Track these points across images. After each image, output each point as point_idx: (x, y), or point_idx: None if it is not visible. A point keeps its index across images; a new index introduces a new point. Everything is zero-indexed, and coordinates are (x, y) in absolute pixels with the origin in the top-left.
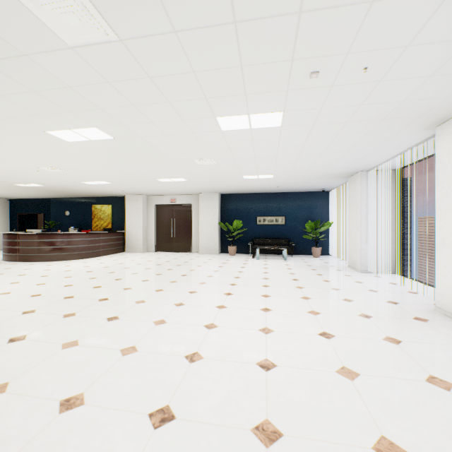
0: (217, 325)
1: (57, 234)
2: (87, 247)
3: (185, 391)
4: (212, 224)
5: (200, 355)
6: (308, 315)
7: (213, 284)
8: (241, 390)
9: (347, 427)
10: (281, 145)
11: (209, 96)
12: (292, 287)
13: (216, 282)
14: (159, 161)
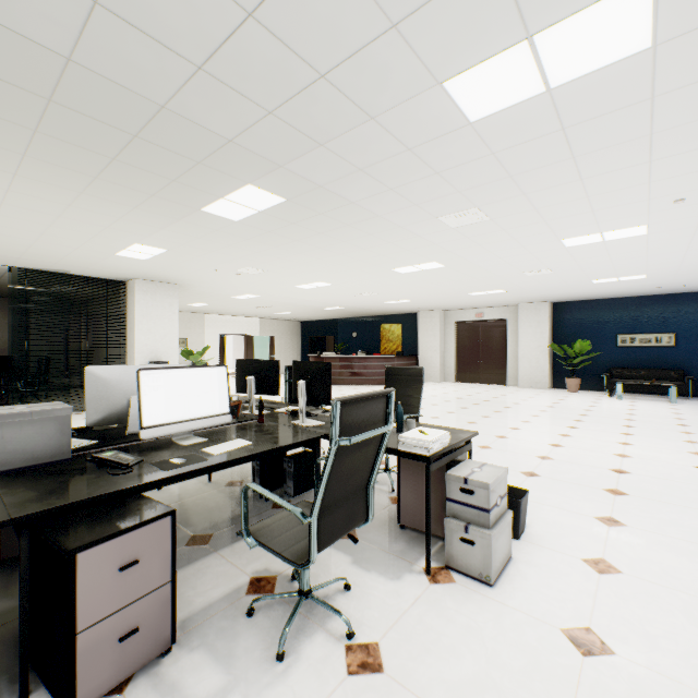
0: (563, 446)
1: (357, 358)
2: (383, 372)
3: (543, 469)
4: (538, 347)
5: (550, 458)
6: (687, 454)
7: (550, 418)
8: (593, 476)
9: (692, 503)
10: (651, 247)
11: (556, 230)
12: (672, 431)
13: (553, 417)
14: (480, 277)
